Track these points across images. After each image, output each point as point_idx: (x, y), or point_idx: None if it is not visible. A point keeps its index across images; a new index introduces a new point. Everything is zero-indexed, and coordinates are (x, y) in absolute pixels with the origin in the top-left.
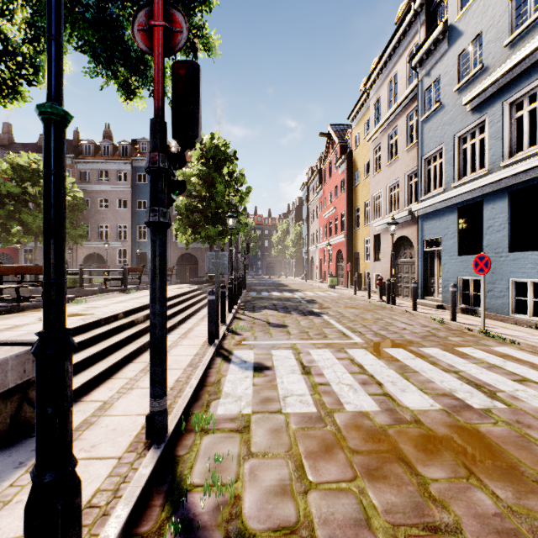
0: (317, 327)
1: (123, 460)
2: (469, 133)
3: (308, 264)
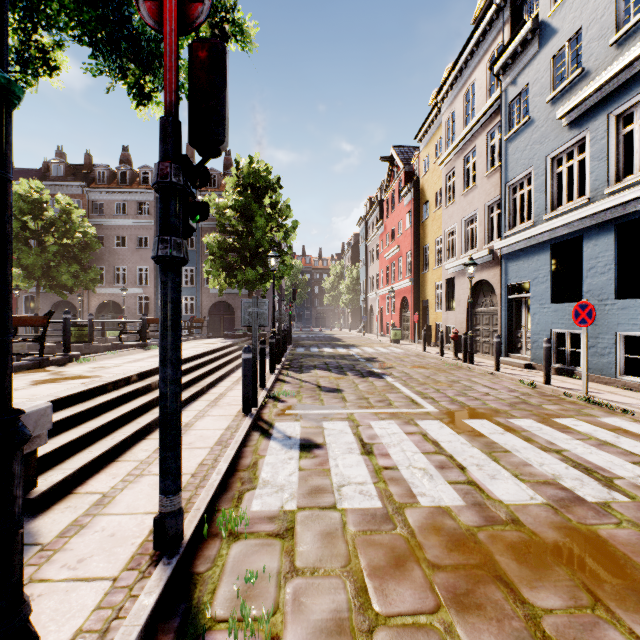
0: (379, 392)
1: (119, 582)
2: (565, 153)
3: (366, 314)
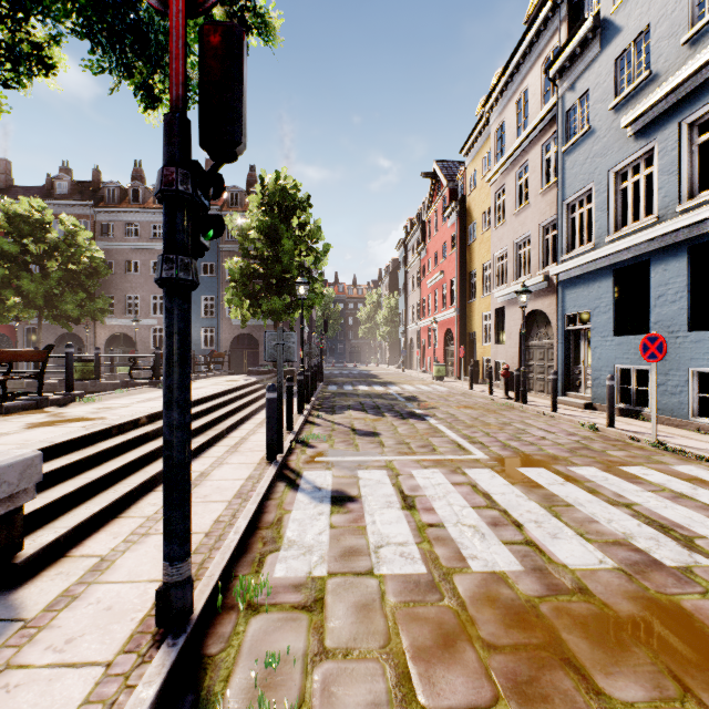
0: (421, 436)
1: (113, 668)
2: (630, 166)
3: (406, 348)
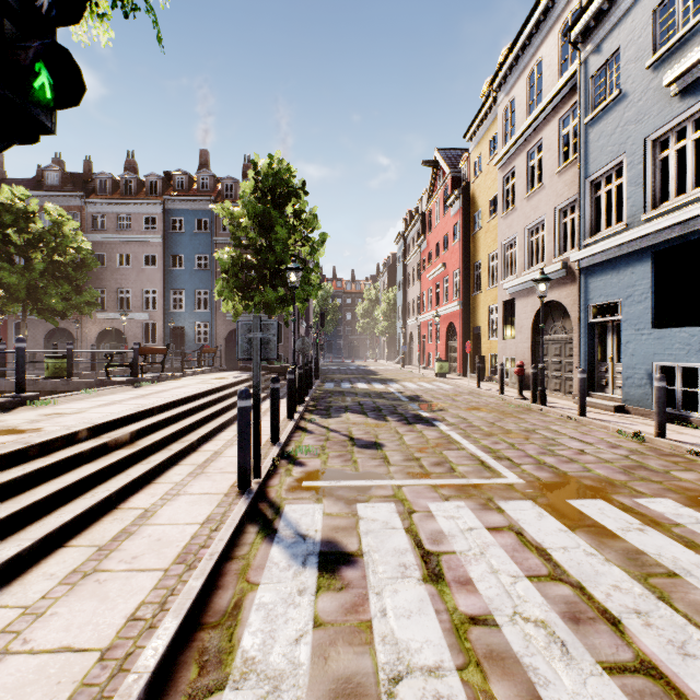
0: (433, 448)
1: None
2: (673, 132)
3: (405, 343)
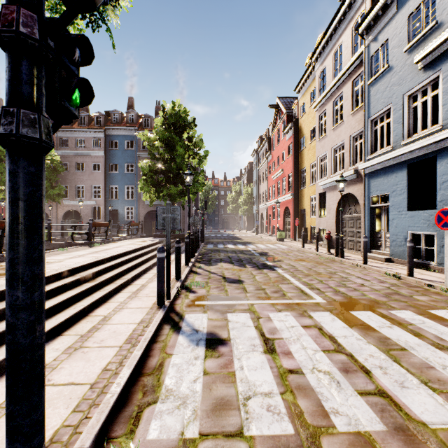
0: (273, 283)
1: None
2: (420, 91)
3: (258, 219)
